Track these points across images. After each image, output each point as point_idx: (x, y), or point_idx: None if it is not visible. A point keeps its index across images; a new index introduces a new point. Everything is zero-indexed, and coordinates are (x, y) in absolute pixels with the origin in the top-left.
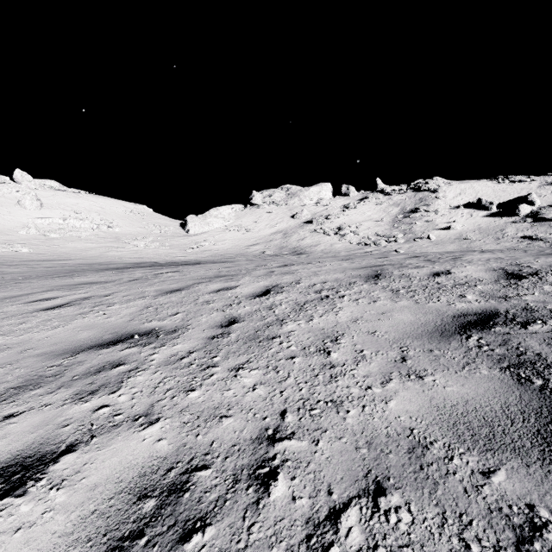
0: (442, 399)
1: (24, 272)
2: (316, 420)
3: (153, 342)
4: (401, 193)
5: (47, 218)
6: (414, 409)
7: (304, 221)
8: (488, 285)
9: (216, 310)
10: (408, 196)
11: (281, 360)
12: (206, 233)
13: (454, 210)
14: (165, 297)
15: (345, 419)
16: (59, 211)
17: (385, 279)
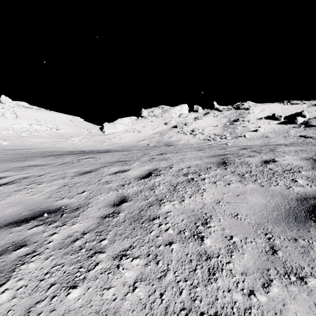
0: None
1: None
2: None
3: (57, 221)
4: (228, 110)
5: (20, 124)
6: None
7: (172, 126)
8: (309, 171)
9: (112, 189)
10: (232, 112)
11: (160, 246)
12: (115, 133)
13: (259, 120)
14: (79, 177)
15: None
16: (27, 120)
17: (231, 165)
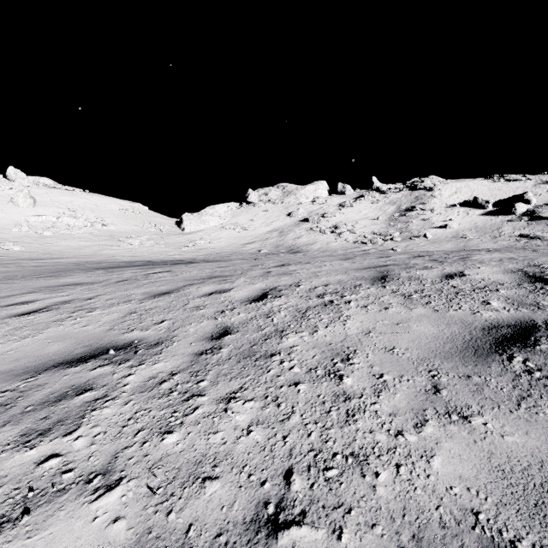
0: (506, 457)
1: (10, 272)
2: (334, 489)
3: (130, 359)
4: (397, 192)
5: (41, 216)
6: (470, 473)
7: (300, 219)
8: (512, 290)
9: (206, 317)
10: (404, 194)
11: (282, 387)
12: (202, 231)
13: (451, 208)
14: (152, 301)
15: (375, 489)
16: (52, 209)
17: (394, 282)
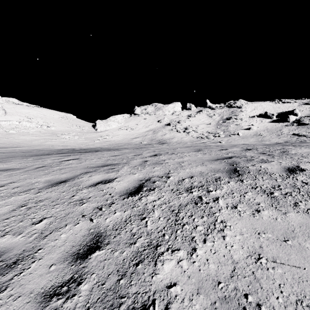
0: None
1: None
2: None
3: None
4: (221, 108)
5: (8, 121)
6: None
7: (165, 124)
8: None
9: (84, 215)
10: (225, 110)
11: None
12: (107, 130)
13: (252, 118)
14: (47, 190)
15: None
16: (16, 117)
17: (247, 175)
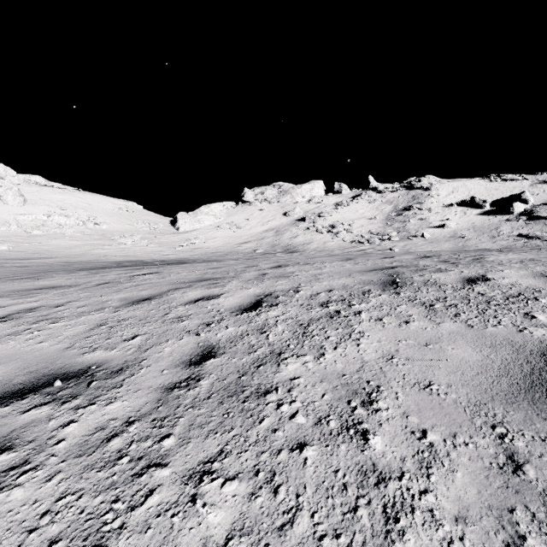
0: None
1: None
2: None
3: (79, 395)
4: (394, 191)
5: (30, 214)
6: None
7: (296, 218)
8: None
9: (187, 331)
10: (401, 194)
11: (281, 451)
12: (197, 230)
13: (448, 208)
14: (128, 309)
15: None
16: (43, 207)
17: (408, 287)
